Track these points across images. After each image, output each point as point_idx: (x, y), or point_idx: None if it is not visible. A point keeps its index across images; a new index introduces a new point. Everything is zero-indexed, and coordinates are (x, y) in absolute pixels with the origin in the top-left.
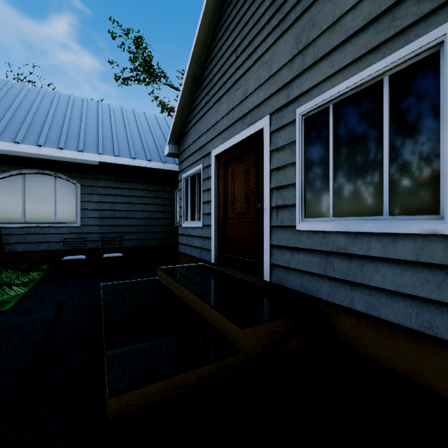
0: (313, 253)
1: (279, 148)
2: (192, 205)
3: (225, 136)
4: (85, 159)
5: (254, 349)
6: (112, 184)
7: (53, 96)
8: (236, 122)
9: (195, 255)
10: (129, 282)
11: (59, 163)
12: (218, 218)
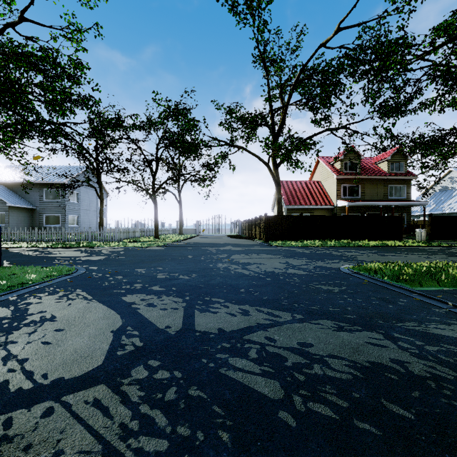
0: None
1: None
2: None
3: None
4: None
5: None
6: None
7: None
8: None
9: None
10: None
11: None
12: None
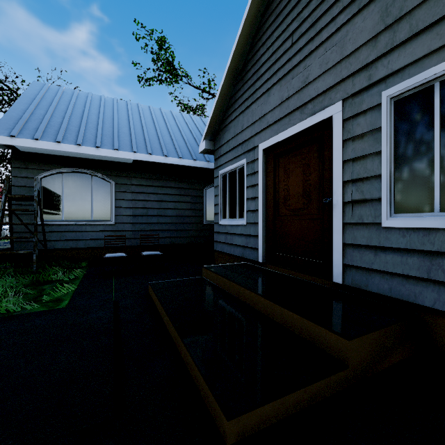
0: (408, 253)
1: (356, 137)
2: (231, 202)
3: (276, 128)
4: (120, 158)
5: (360, 363)
6: (144, 182)
7: (86, 97)
8: (292, 113)
9: (236, 253)
10: (176, 281)
11: (96, 162)
12: (267, 215)
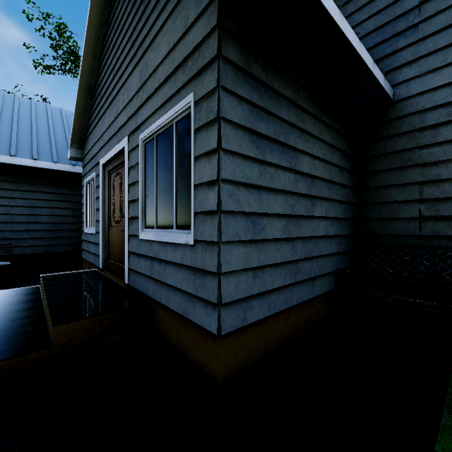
0: (147, 258)
1: (133, 167)
2: (91, 211)
3: (107, 148)
4: None
5: (69, 343)
6: (9, 186)
7: None
8: (113, 137)
9: (91, 261)
10: (0, 292)
11: None
12: (105, 226)
